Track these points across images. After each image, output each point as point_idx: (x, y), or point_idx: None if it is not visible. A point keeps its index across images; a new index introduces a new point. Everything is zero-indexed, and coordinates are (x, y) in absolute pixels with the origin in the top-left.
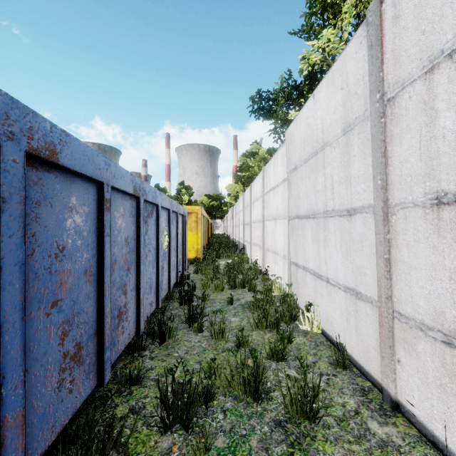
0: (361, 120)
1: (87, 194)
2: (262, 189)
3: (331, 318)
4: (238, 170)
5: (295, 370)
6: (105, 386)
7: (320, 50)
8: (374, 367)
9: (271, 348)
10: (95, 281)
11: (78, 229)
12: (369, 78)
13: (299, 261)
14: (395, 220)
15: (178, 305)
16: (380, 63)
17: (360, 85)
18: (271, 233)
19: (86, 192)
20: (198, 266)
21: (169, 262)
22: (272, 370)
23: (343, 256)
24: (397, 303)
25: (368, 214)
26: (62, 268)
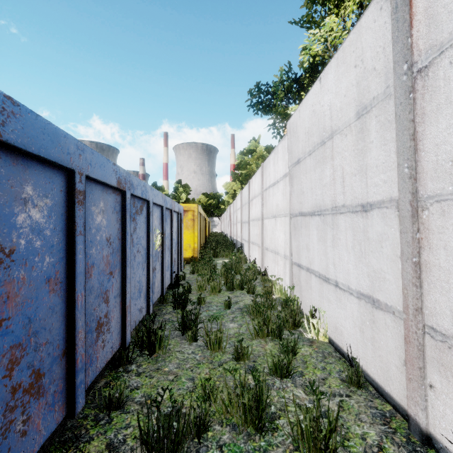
0: (381, 99)
1: (52, 184)
2: (261, 185)
3: (341, 327)
4: (235, 168)
5: (302, 389)
6: (81, 412)
7: (322, 39)
8: (396, 388)
9: (274, 363)
10: (64, 290)
11: (37, 227)
12: (393, 47)
13: (302, 262)
14: (427, 216)
15: (172, 309)
16: (409, 27)
17: (380, 58)
18: (271, 231)
19: (49, 181)
20: (194, 266)
21: (163, 263)
22: (276, 390)
23: (355, 258)
24: (430, 317)
25: (390, 210)
26: (9, 278)
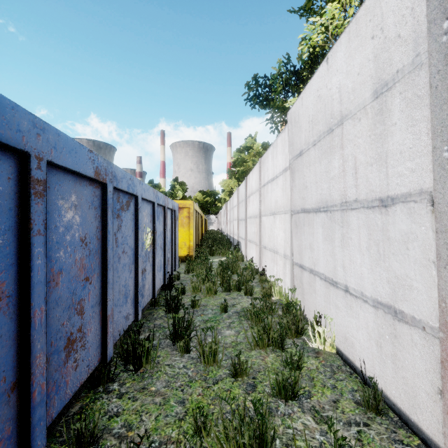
0: (408, 71)
1: None
2: (259, 181)
3: (352, 338)
4: (232, 166)
5: (311, 415)
6: None
7: (322, 28)
8: (427, 420)
9: (277, 382)
10: (14, 306)
11: None
12: (427, 3)
13: (305, 263)
14: None
15: (164, 313)
16: None
17: (407, 22)
18: (269, 229)
19: None
20: (189, 265)
21: (154, 263)
22: (280, 416)
23: (371, 261)
24: None
25: (419, 204)
26: None
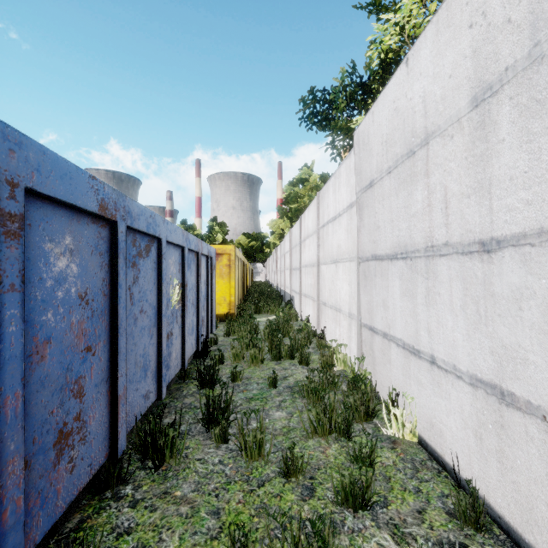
0: (522, 67)
1: None
2: (317, 221)
3: (440, 424)
4: (283, 202)
5: (389, 532)
6: None
7: (397, 28)
8: None
9: (343, 486)
10: None
11: None
12: None
13: (377, 325)
14: None
15: (196, 388)
16: None
17: None
18: (330, 281)
19: None
20: (230, 326)
21: (184, 324)
22: (348, 534)
23: (468, 324)
24: None
25: (538, 248)
26: None
